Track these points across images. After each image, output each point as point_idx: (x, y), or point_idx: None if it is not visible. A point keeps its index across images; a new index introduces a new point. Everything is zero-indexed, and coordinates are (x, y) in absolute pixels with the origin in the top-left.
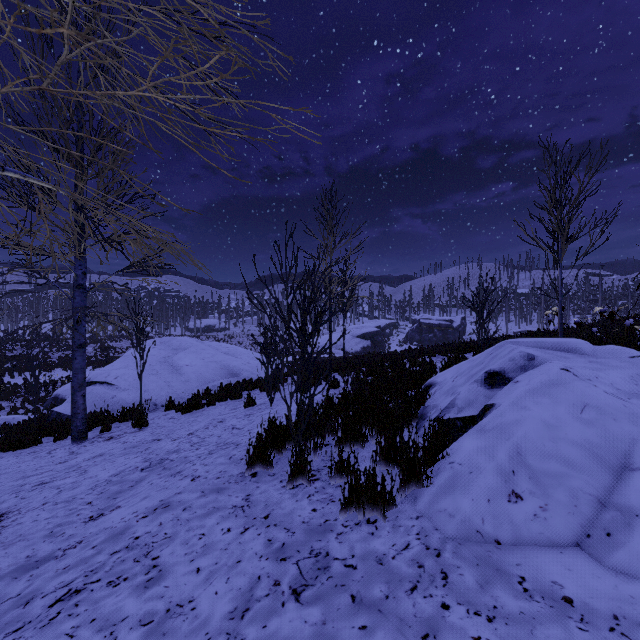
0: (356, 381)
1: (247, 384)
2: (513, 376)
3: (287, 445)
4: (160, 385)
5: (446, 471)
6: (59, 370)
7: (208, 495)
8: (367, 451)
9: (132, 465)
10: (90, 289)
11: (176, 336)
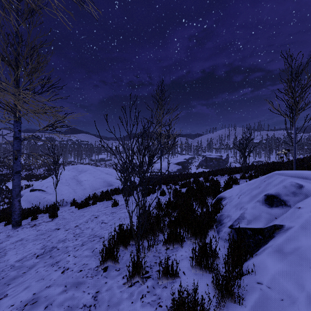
0: (175, 192)
1: (116, 191)
2: (287, 199)
3: (131, 241)
4: (70, 191)
5: (256, 292)
6: (25, 181)
7: (68, 290)
8: (185, 250)
9: (33, 251)
10: (23, 139)
11: (85, 163)
